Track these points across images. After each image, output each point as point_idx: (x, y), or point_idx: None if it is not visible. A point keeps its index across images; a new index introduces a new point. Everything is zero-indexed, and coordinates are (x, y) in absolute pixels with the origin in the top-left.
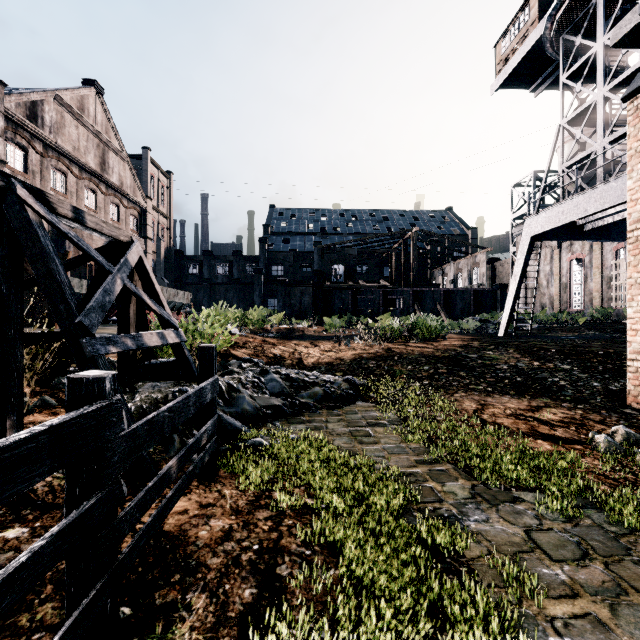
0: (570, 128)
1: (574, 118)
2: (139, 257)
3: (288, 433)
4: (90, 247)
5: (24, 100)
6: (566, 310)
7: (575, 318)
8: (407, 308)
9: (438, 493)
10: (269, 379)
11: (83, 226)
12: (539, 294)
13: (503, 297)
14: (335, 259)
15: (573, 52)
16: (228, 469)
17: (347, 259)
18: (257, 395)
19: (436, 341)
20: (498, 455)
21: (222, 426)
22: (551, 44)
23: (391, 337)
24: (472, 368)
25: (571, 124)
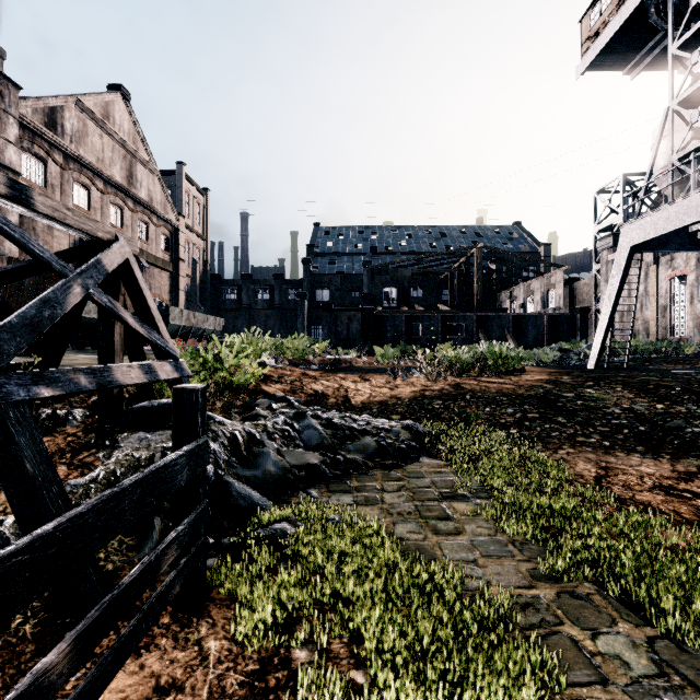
0: (683, 110)
1: (687, 98)
2: (126, 261)
3: (327, 512)
4: (29, 236)
5: (42, 106)
6: (667, 338)
7: (680, 347)
8: (470, 336)
9: (591, 658)
10: (305, 425)
11: (31, 210)
12: (630, 319)
13: (584, 323)
14: (387, 281)
15: (687, 15)
16: (225, 589)
17: (401, 281)
18: (287, 449)
19: (514, 375)
20: (678, 575)
21: (231, 501)
22: (656, 8)
23: (458, 370)
24: (572, 412)
25: (683, 106)
